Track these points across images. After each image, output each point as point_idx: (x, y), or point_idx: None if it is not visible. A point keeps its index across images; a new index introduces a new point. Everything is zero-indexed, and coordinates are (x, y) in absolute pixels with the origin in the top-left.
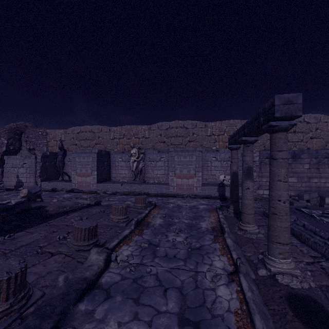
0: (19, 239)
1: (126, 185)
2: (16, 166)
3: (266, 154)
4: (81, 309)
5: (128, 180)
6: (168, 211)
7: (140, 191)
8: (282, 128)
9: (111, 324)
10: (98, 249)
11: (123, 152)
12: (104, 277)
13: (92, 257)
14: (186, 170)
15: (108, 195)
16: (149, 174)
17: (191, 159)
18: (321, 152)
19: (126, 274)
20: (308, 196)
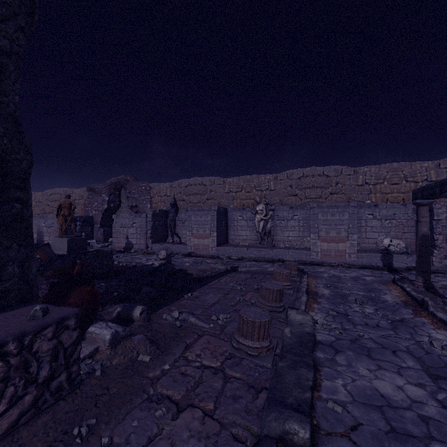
0: (203, 298)
1: (253, 249)
2: (125, 226)
3: None
4: (320, 356)
5: (250, 244)
6: (327, 281)
7: (271, 257)
8: None
9: (360, 369)
10: (296, 310)
11: (243, 209)
12: (316, 336)
13: (295, 317)
14: (334, 231)
15: (234, 260)
16: (277, 236)
17: (342, 217)
18: None
19: (338, 336)
20: None
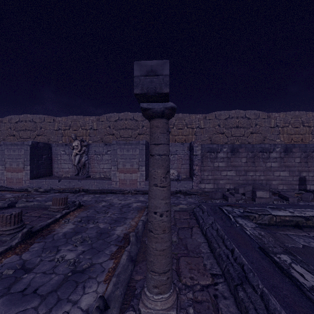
0: None
1: (64, 181)
2: None
3: (208, 148)
4: None
5: (72, 175)
6: (93, 212)
7: (79, 187)
8: (157, 112)
9: None
10: None
11: (67, 145)
12: None
13: None
14: (129, 164)
15: (40, 193)
16: (95, 168)
17: (134, 152)
18: (256, 147)
19: None
20: (243, 190)
